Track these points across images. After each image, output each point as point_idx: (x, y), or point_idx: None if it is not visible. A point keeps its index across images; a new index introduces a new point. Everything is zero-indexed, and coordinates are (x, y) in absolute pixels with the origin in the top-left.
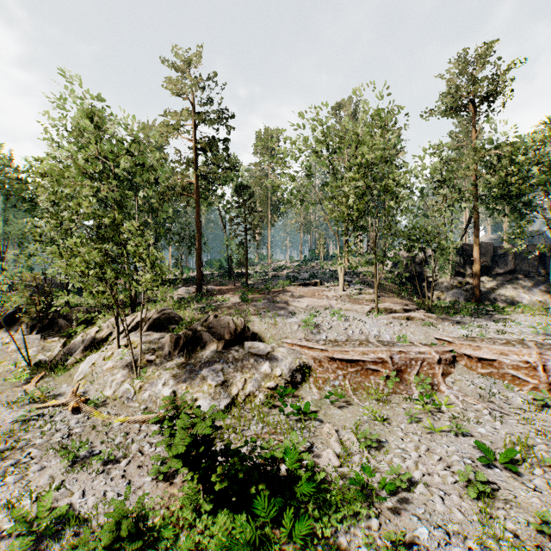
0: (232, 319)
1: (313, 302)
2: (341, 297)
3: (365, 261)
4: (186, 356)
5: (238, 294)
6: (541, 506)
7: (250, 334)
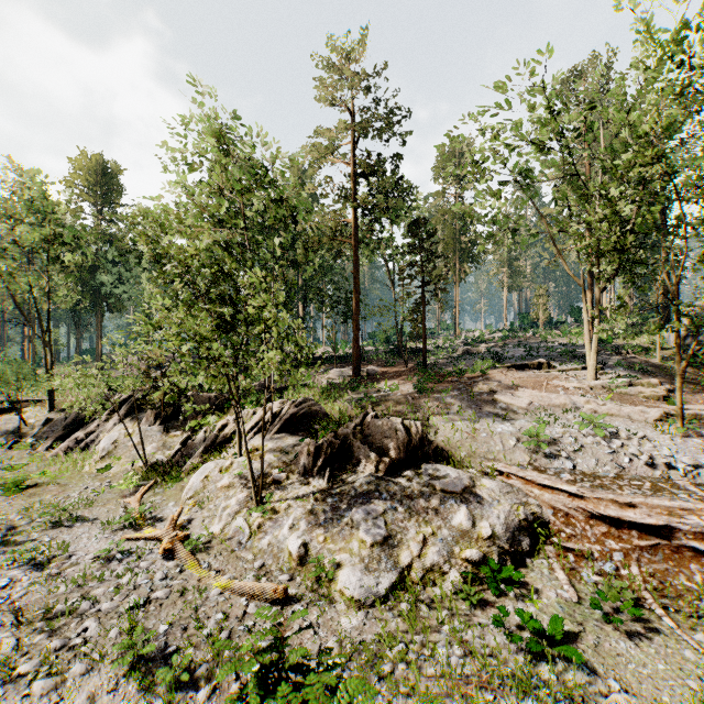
0: (400, 424)
1: (540, 398)
2: (592, 390)
3: (656, 324)
4: (328, 480)
5: (412, 381)
6: None
7: (430, 450)
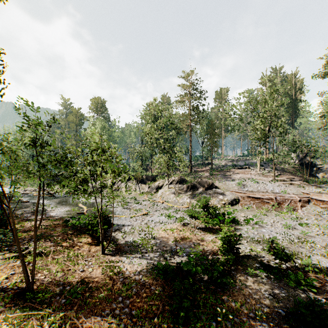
0: (207, 180)
1: (243, 176)
2: (258, 174)
3: (267, 157)
4: (192, 192)
5: (208, 172)
6: (308, 233)
7: (214, 186)
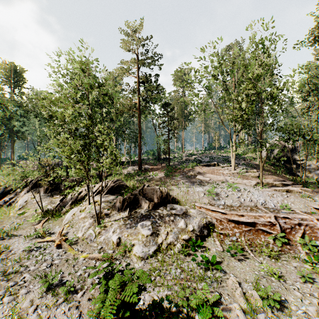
0: (158, 189)
1: (213, 177)
2: (233, 174)
3: (253, 149)
4: (128, 213)
5: (163, 171)
6: None
7: (170, 199)
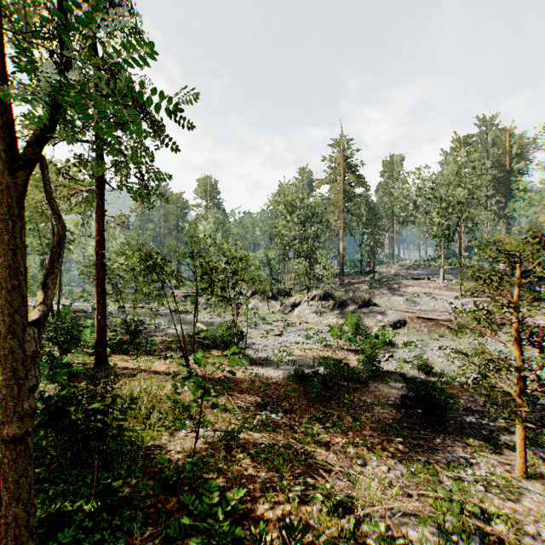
0: (362, 295)
1: (417, 289)
2: (440, 287)
3: (449, 263)
4: (340, 310)
5: (367, 284)
6: None
7: (372, 303)
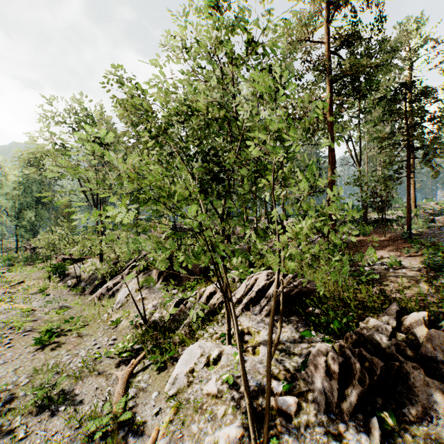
0: None
1: None
2: None
3: None
4: None
5: (409, 254)
6: None
7: None
